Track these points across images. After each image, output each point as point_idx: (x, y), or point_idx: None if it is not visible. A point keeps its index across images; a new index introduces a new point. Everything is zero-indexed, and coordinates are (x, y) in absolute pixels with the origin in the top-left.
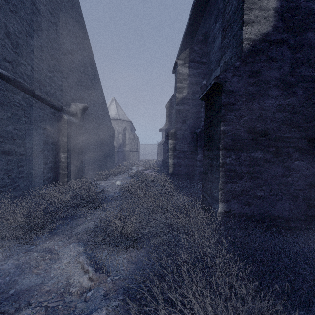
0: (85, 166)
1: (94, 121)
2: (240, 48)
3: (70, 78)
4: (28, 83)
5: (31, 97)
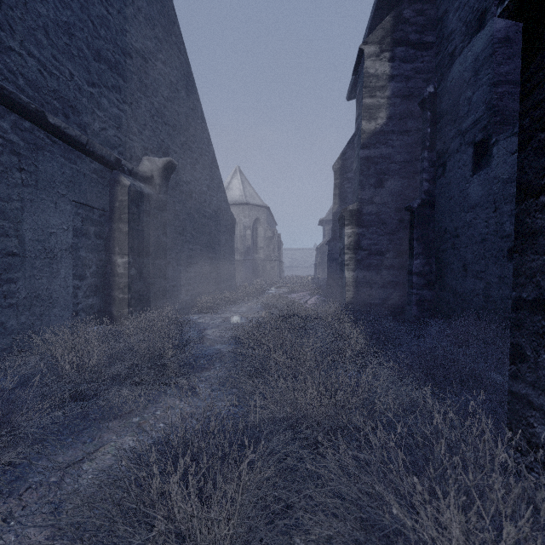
0: (174, 284)
1: (192, 198)
2: None
3: (139, 105)
4: (31, 97)
5: (41, 130)
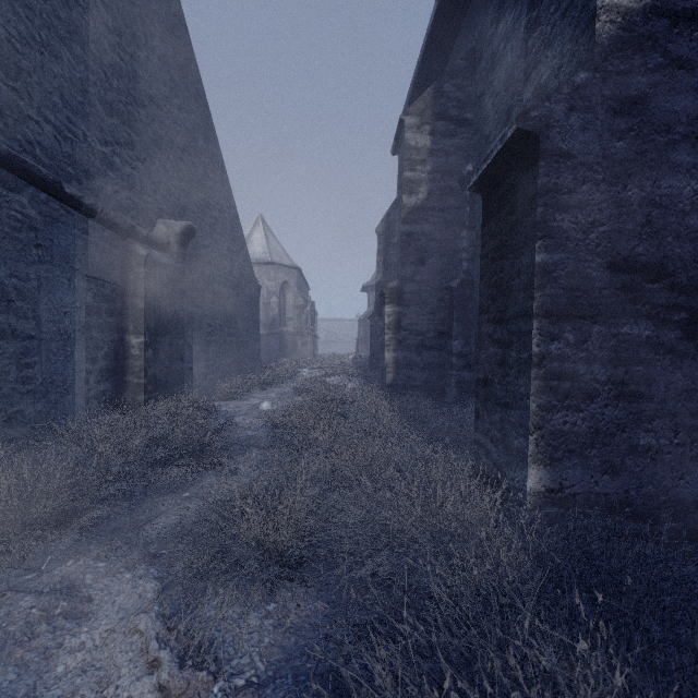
0: (191, 366)
1: (211, 264)
2: (589, 37)
3: (153, 160)
4: (46, 166)
5: (55, 201)
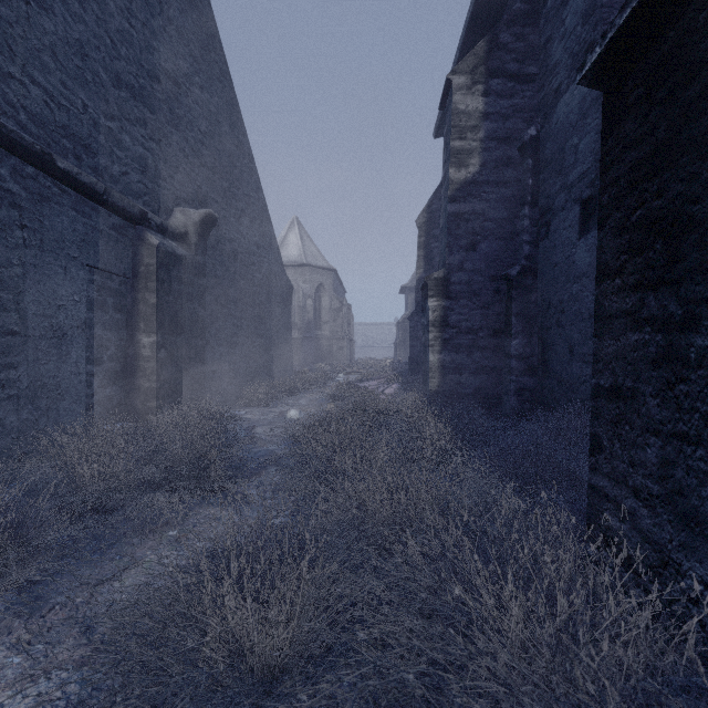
0: (215, 369)
1: (237, 260)
2: None
3: (169, 142)
4: (34, 135)
5: (47, 177)
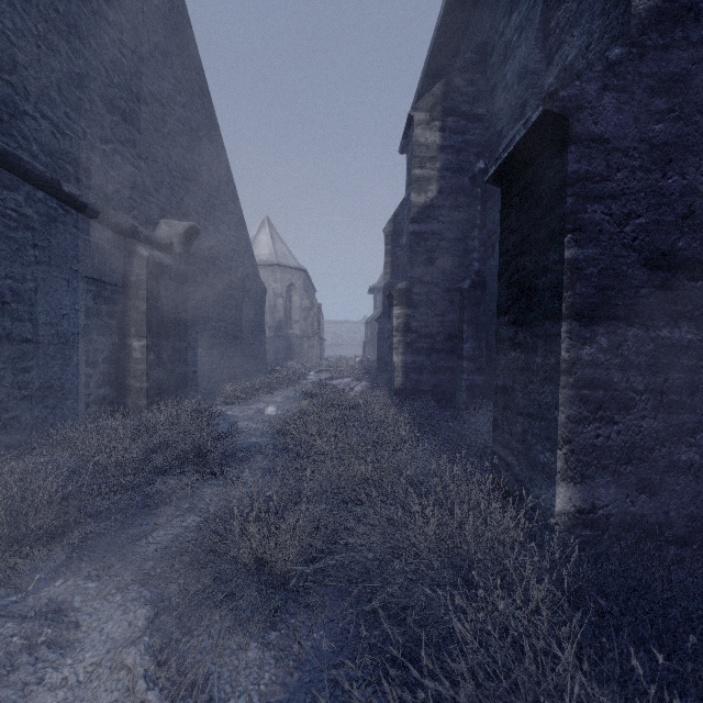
0: (195, 370)
1: (216, 266)
2: (624, 8)
3: (155, 159)
4: (44, 163)
5: (53, 200)
